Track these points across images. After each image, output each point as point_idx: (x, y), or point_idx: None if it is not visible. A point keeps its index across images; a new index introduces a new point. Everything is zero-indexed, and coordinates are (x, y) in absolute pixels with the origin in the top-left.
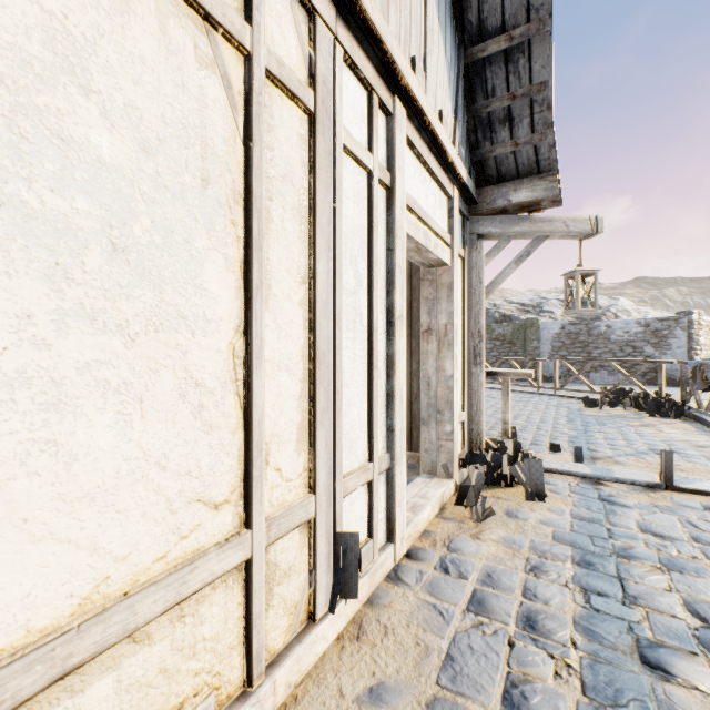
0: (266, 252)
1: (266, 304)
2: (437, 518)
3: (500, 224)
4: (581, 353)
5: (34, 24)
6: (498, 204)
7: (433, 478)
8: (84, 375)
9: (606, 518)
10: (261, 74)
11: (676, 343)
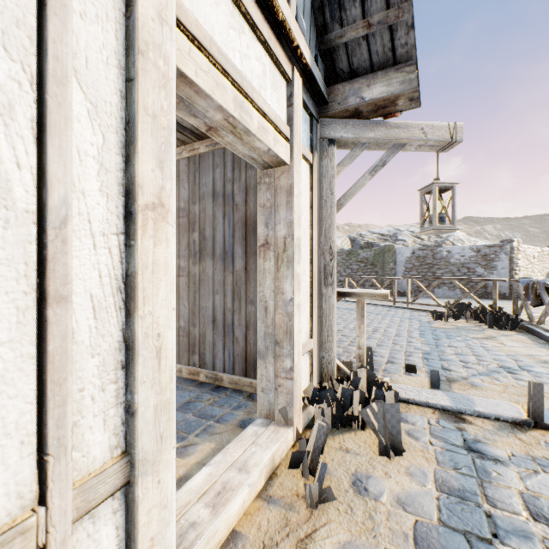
0: None
1: None
2: (259, 500)
3: (354, 129)
4: (428, 273)
5: None
6: (350, 103)
7: (268, 426)
8: None
9: (480, 488)
10: None
11: (500, 265)
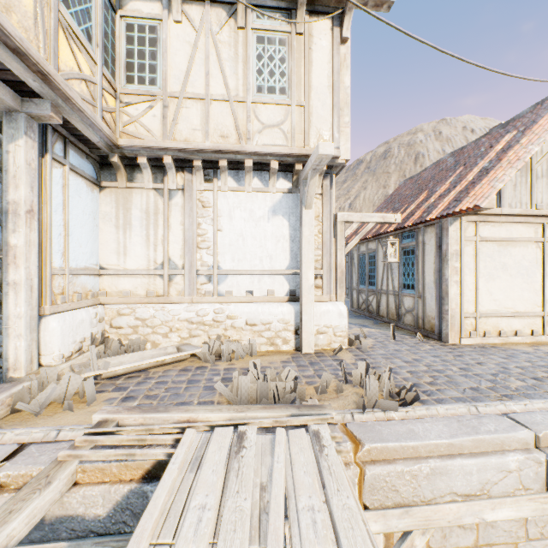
0: (546, 269)
1: (546, 278)
2: None
3: None
4: None
5: (520, 256)
6: None
7: None
8: (524, 288)
9: None
10: (545, 243)
11: None
